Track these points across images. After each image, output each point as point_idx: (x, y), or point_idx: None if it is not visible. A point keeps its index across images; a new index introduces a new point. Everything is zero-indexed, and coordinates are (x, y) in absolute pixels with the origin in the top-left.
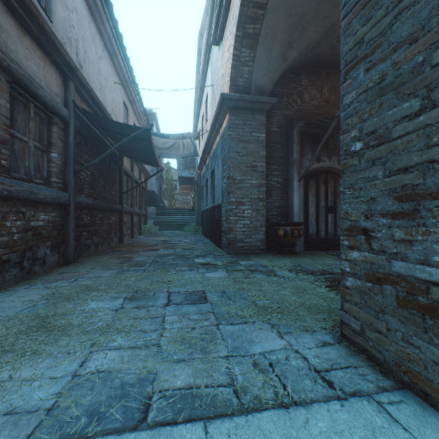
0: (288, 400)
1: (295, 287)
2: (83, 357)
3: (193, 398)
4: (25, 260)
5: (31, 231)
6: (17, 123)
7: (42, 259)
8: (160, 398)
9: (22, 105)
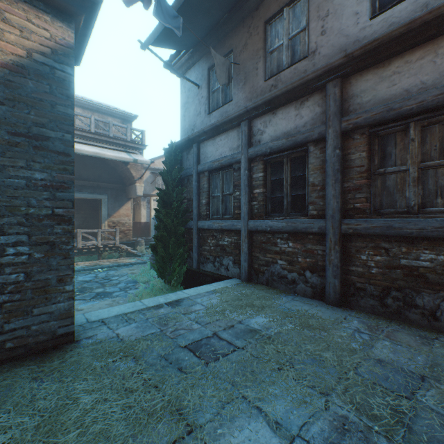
0: (122, 314)
1: (54, 430)
2: (206, 305)
3: (155, 308)
4: (388, 298)
5: (400, 269)
6: (391, 158)
7: (428, 310)
8: (165, 306)
9: (401, 133)
